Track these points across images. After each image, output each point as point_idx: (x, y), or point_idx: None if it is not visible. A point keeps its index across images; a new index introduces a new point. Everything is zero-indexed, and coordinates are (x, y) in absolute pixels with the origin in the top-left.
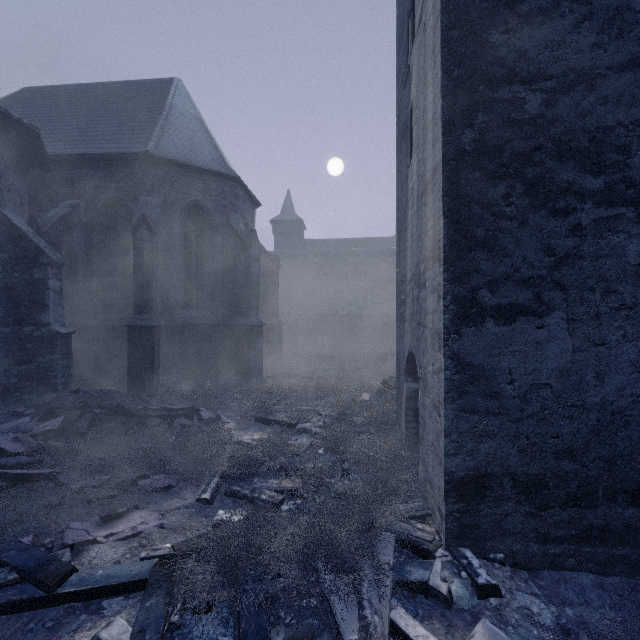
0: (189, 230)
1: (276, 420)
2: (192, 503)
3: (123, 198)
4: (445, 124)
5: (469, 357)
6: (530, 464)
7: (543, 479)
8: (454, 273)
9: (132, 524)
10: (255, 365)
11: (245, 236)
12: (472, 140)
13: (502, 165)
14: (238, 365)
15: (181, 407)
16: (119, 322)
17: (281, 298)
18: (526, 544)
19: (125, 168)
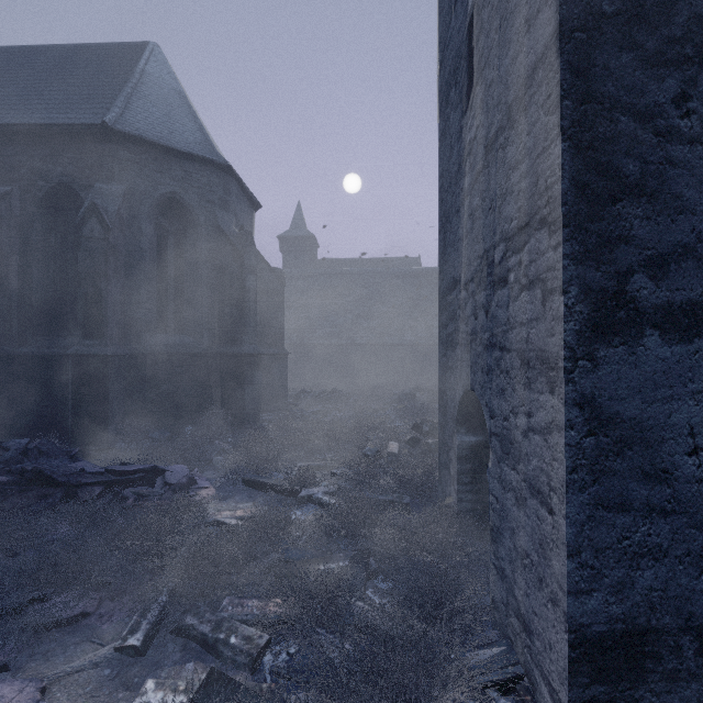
0: (164, 231)
1: (272, 484)
2: (108, 656)
3: (72, 186)
4: None
5: (613, 403)
6: None
7: None
8: (583, 244)
9: None
10: (251, 405)
11: (238, 240)
12: None
13: (672, 40)
14: (228, 406)
15: (136, 468)
16: (65, 350)
17: (289, 324)
18: None
19: (75, 146)
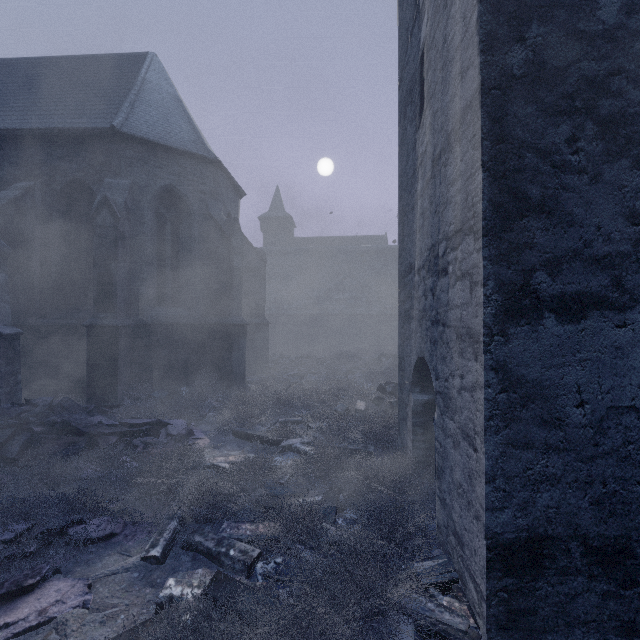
0: (163, 218)
1: (257, 435)
2: (135, 563)
3: (86, 180)
4: (485, 38)
5: (520, 368)
6: (608, 522)
7: (627, 543)
8: (498, 249)
9: (42, 605)
10: (237, 369)
11: (226, 226)
12: (523, 60)
13: (566, 96)
14: (218, 369)
15: (144, 421)
16: (80, 321)
17: (269, 297)
18: (603, 637)
19: (88, 146)
